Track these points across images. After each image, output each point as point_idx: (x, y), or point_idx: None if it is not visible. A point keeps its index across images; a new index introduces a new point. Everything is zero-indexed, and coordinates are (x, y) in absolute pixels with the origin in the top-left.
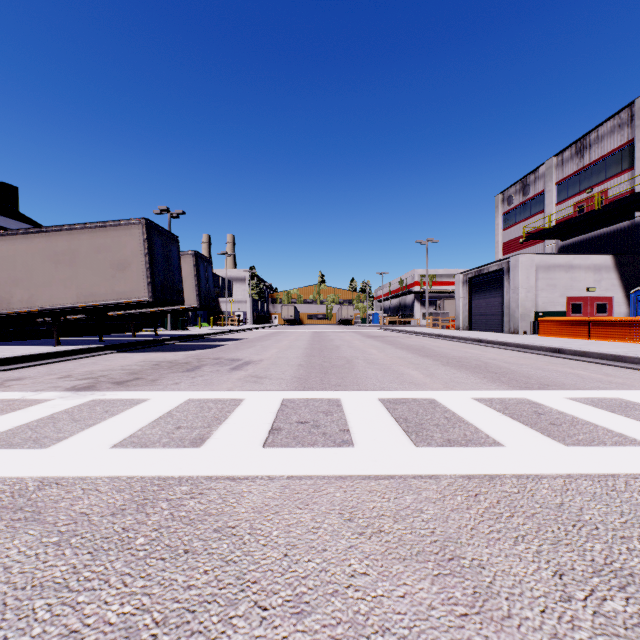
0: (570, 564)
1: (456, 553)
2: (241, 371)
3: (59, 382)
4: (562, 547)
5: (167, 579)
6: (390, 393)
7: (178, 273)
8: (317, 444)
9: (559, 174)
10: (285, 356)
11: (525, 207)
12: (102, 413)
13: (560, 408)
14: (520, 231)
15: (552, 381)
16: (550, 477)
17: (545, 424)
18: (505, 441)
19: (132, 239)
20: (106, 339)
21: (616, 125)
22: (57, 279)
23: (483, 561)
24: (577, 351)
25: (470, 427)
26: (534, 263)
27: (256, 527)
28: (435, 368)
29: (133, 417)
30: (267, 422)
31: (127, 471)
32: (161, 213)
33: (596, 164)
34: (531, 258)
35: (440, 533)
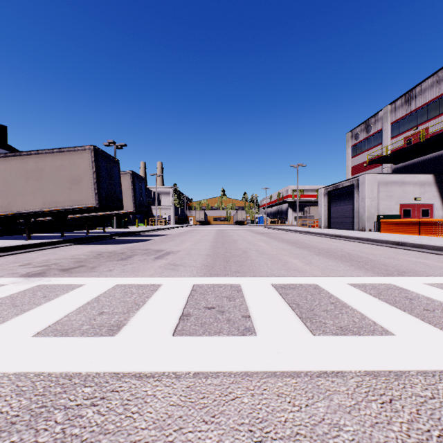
0: None
1: None
2: (162, 260)
3: (18, 269)
4: None
5: None
6: (280, 279)
7: (119, 186)
8: (222, 332)
9: (393, 117)
10: (197, 248)
11: (368, 141)
12: (40, 298)
13: (425, 293)
14: (364, 158)
15: (406, 268)
16: None
17: (420, 310)
18: (393, 329)
19: (83, 161)
20: (67, 235)
21: (435, 81)
22: (28, 190)
23: None
24: (416, 244)
25: (356, 313)
26: (377, 180)
27: None
28: (311, 257)
29: (65, 302)
30: (179, 307)
31: (37, 366)
32: (109, 145)
33: (420, 109)
34: (374, 176)
35: None
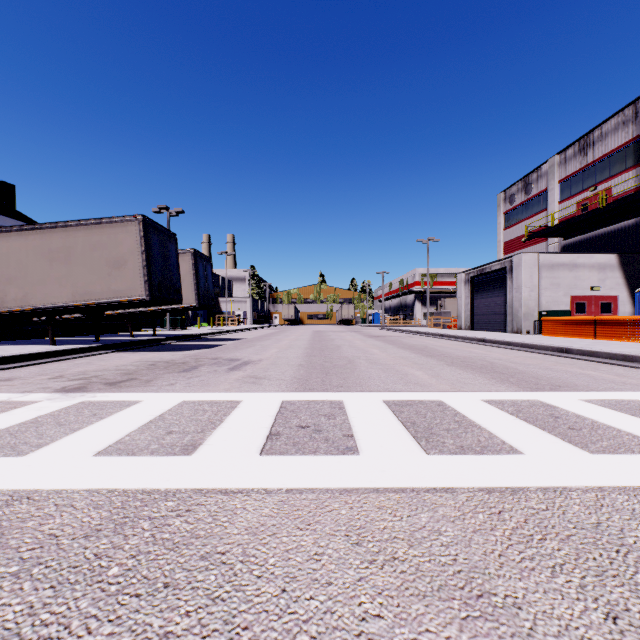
0: (623, 603)
1: (485, 588)
2: (239, 371)
3: (49, 383)
4: (609, 580)
5: (140, 623)
6: (395, 395)
7: (176, 271)
8: (319, 451)
9: (562, 172)
10: (285, 356)
11: (527, 206)
12: (90, 416)
13: (577, 411)
14: (522, 230)
15: (563, 382)
16: (580, 490)
17: (564, 429)
18: (523, 448)
19: (128, 236)
20: (103, 339)
21: (620, 122)
22: (52, 277)
23: (518, 599)
24: (585, 351)
25: (483, 432)
26: (537, 262)
27: (250, 553)
28: (440, 368)
29: (122, 421)
30: (265, 426)
31: (108, 483)
32: (160, 212)
33: (600, 162)
34: (534, 257)
35: (463, 561)
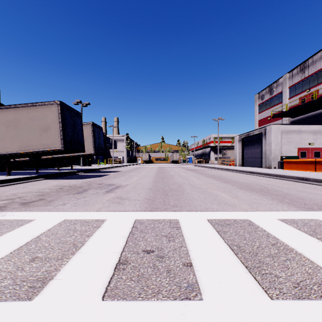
0: None
1: None
2: (112, 193)
3: None
4: None
5: None
6: (214, 214)
7: (81, 134)
8: (161, 292)
9: (290, 82)
10: (141, 182)
11: (271, 101)
12: None
13: None
14: (268, 113)
15: None
16: None
17: None
18: None
19: (52, 113)
20: (42, 171)
21: None
22: (8, 136)
23: None
24: (318, 179)
25: (304, 260)
26: (280, 129)
27: None
28: (236, 191)
29: (3, 243)
30: (116, 251)
31: None
32: (77, 104)
33: (312, 76)
34: (278, 126)
35: None
